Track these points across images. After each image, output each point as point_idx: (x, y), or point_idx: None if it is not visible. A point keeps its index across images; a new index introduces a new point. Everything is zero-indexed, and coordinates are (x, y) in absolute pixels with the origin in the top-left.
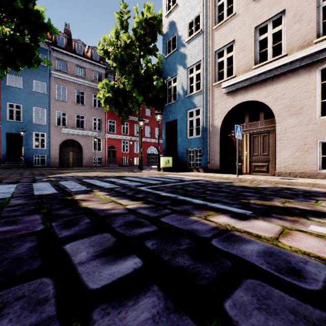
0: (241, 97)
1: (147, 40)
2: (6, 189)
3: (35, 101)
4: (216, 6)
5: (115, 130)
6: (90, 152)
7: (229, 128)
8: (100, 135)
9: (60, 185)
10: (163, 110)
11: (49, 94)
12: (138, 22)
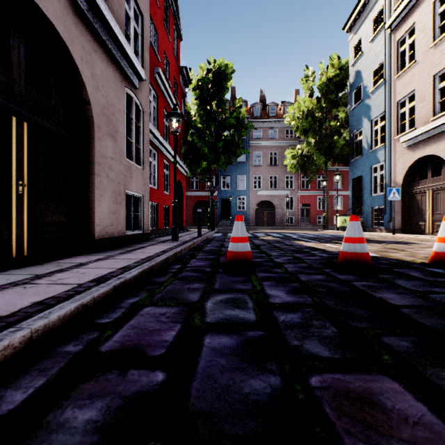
0: (420, 151)
1: (331, 97)
2: None
3: (238, 171)
4: (398, 53)
5: (309, 186)
6: (282, 211)
7: (412, 184)
8: (292, 193)
9: (254, 234)
10: (349, 165)
11: (248, 163)
12: (320, 84)
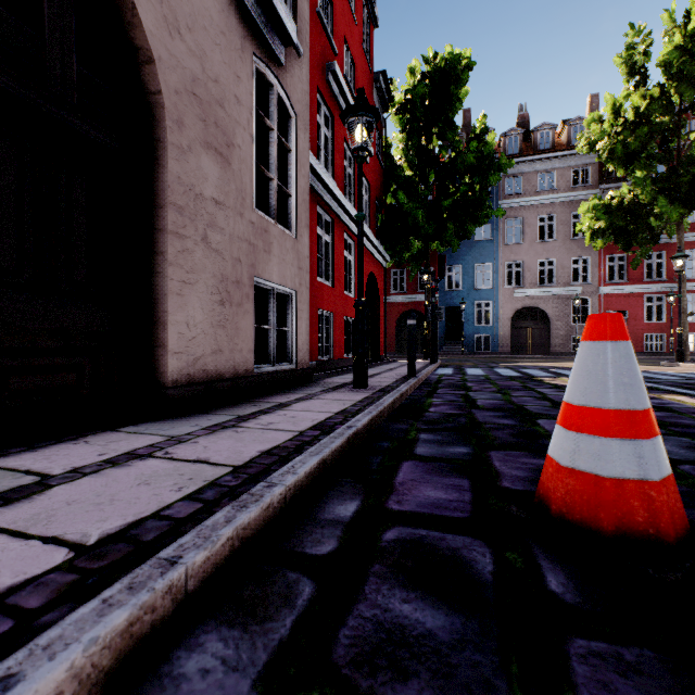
0: None
1: None
2: (476, 371)
3: (476, 256)
4: None
5: (625, 275)
6: (566, 326)
7: None
8: (586, 291)
9: (522, 372)
10: None
11: (495, 240)
12: (669, 51)
